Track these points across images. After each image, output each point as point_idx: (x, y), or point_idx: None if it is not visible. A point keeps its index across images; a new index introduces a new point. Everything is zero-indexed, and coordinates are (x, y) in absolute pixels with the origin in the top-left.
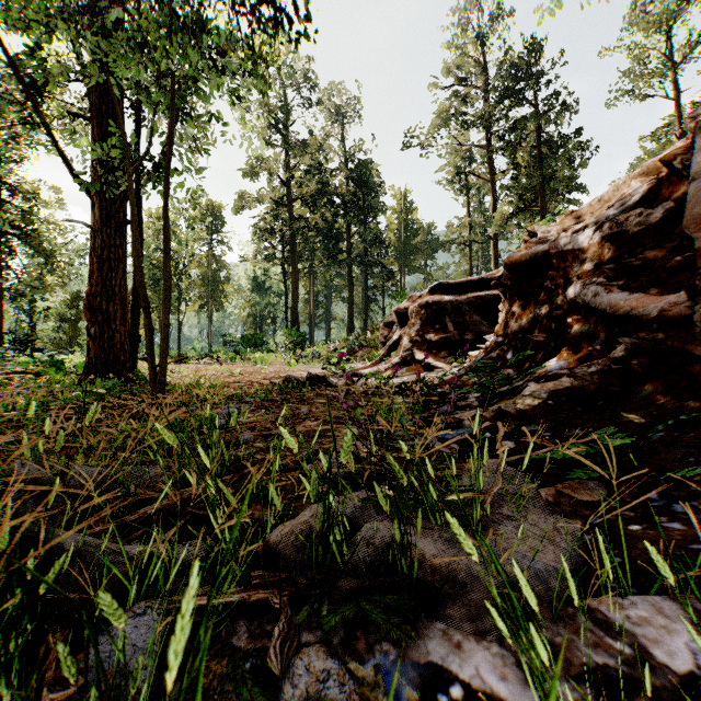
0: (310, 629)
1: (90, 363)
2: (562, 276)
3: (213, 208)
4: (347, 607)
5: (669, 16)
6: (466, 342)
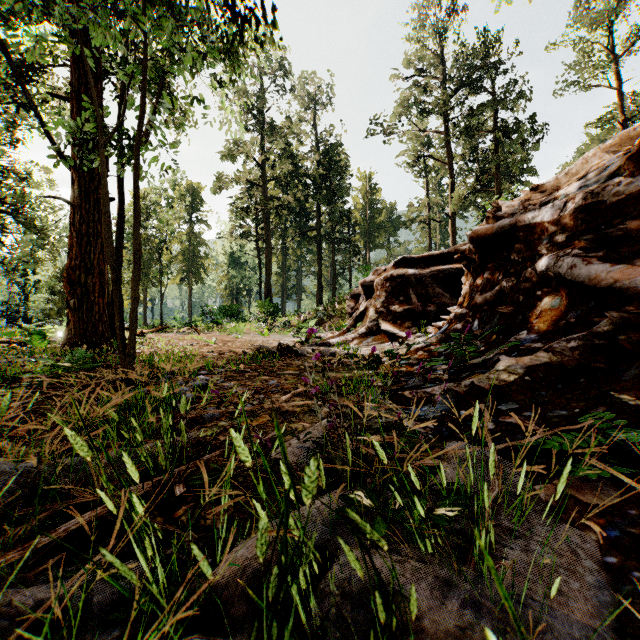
0: None
1: (69, 333)
2: (530, 249)
3: (192, 189)
4: None
5: (615, 11)
6: (428, 313)
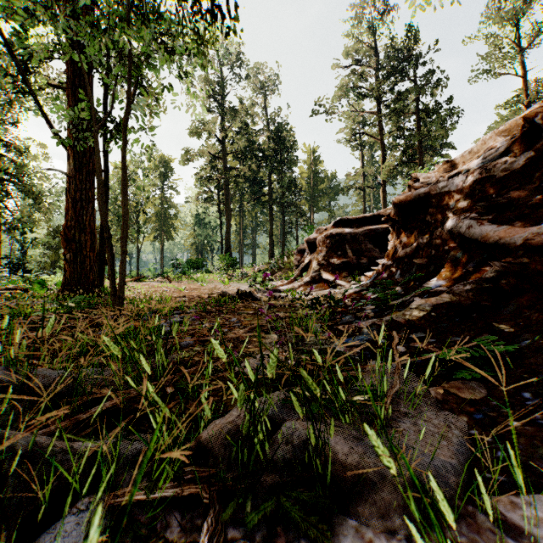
0: (235, 523)
1: (66, 281)
2: (440, 212)
3: (164, 161)
4: (269, 502)
5: (519, 11)
6: (362, 265)
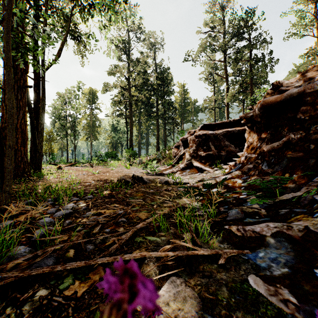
0: None
1: None
2: (317, 109)
3: (92, 92)
4: None
5: None
6: (221, 156)
